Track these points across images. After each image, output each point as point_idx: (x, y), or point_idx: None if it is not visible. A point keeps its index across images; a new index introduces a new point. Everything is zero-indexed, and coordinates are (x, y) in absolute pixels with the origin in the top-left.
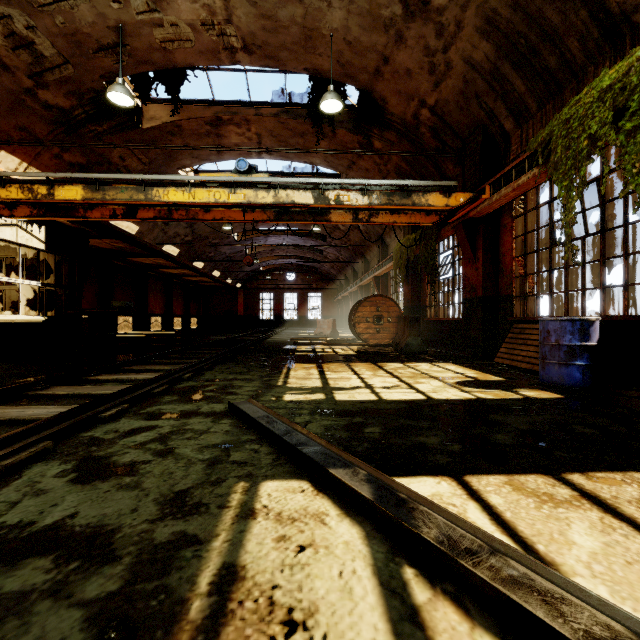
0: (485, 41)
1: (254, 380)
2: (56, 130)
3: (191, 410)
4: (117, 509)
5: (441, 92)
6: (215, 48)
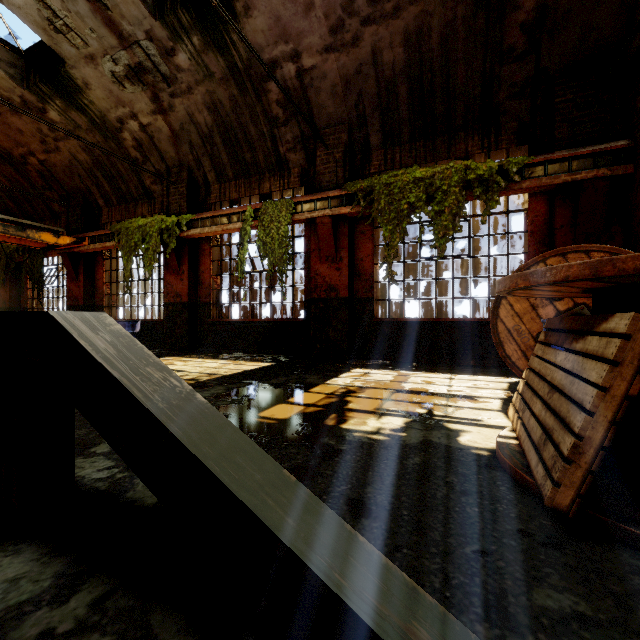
0: (86, 154)
1: None
2: None
3: None
4: None
5: (51, 157)
6: None
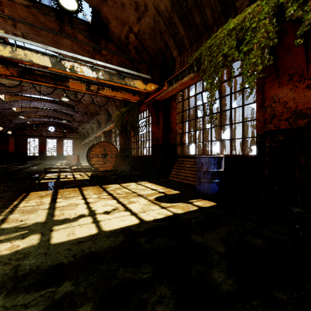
0: None
1: None
2: None
3: None
4: None
5: (141, 25)
6: None
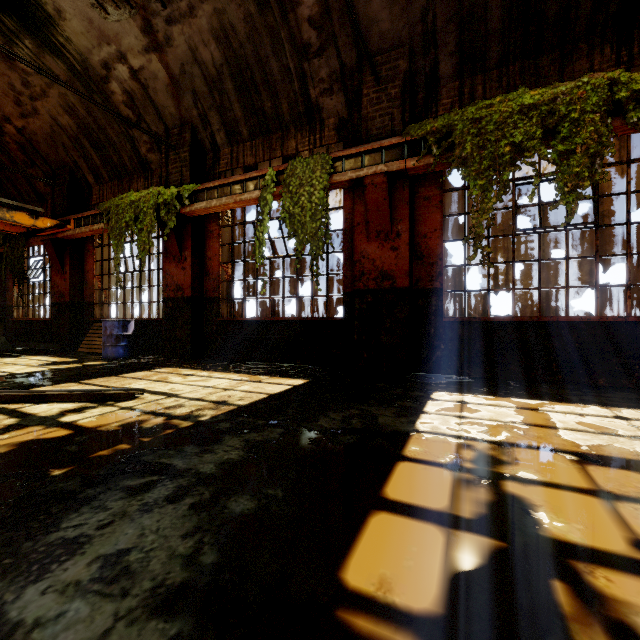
0: (68, 116)
1: None
2: None
3: None
4: None
5: (29, 123)
6: None
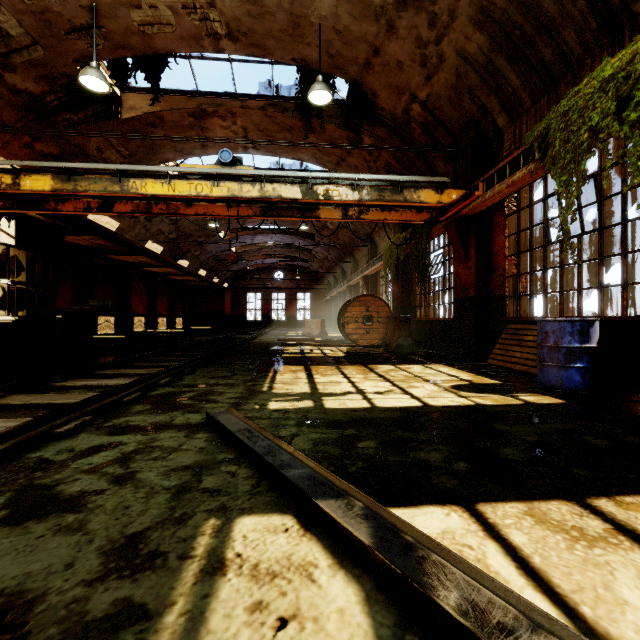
0: (479, 32)
1: (237, 385)
2: (26, 117)
3: (163, 422)
4: (47, 564)
5: (433, 86)
6: (198, 34)
